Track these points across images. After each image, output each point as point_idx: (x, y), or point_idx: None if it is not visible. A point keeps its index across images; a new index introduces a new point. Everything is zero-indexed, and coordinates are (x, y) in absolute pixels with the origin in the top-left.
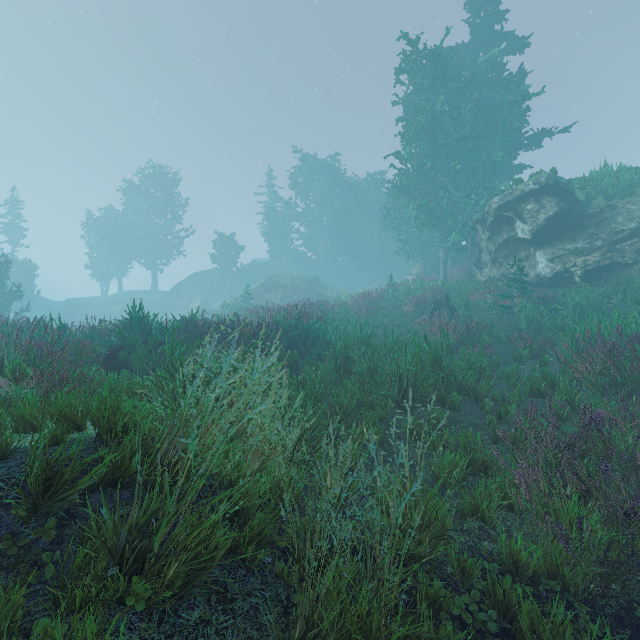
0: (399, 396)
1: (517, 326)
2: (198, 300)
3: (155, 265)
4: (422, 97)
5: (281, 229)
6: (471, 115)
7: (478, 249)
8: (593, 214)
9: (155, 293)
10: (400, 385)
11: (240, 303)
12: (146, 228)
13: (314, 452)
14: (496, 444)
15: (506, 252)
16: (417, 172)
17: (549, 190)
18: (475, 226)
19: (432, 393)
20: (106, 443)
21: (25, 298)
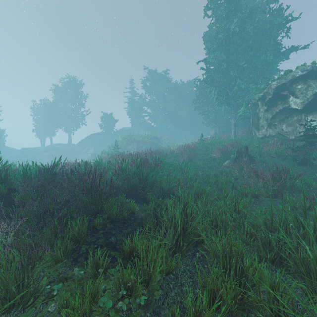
0: None
1: None
2: (92, 149)
3: (70, 130)
4: (221, 23)
5: (137, 110)
6: (253, 32)
7: (258, 117)
8: None
9: (70, 145)
10: None
11: (112, 151)
12: (65, 110)
13: None
14: None
15: (280, 118)
16: (217, 71)
17: (312, 75)
18: (256, 102)
19: None
20: None
21: None
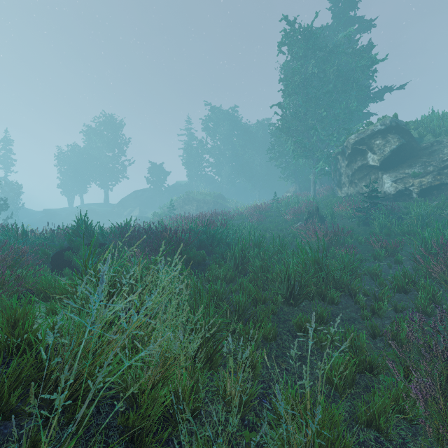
0: (287, 292)
1: (372, 231)
2: (137, 210)
3: (107, 185)
4: (298, 63)
5: (196, 160)
6: (334, 75)
7: (339, 173)
8: (425, 147)
9: (107, 205)
10: (288, 284)
11: (166, 212)
12: (100, 159)
13: (215, 353)
14: (374, 339)
15: (360, 175)
16: (294, 117)
17: (392, 130)
18: (337, 156)
19: (314, 289)
20: (4, 360)
21: (13, 209)
